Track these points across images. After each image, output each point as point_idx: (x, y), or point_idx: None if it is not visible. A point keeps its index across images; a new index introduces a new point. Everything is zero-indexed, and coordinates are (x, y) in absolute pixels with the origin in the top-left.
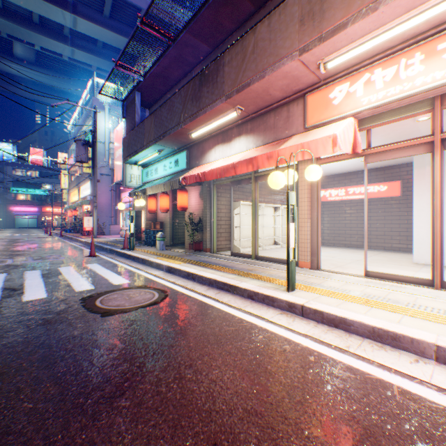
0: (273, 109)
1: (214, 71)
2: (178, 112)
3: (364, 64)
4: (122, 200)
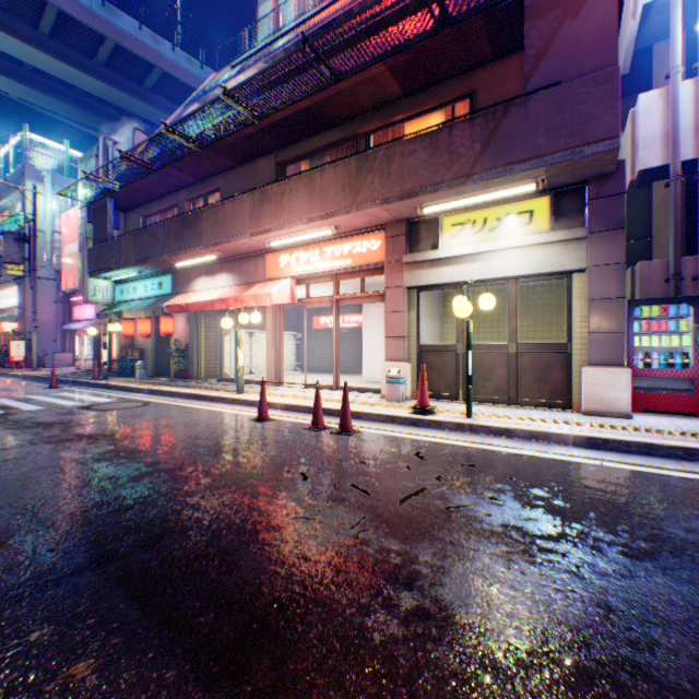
0: (247, 257)
1: (196, 220)
2: (162, 243)
3: (296, 245)
4: (76, 316)
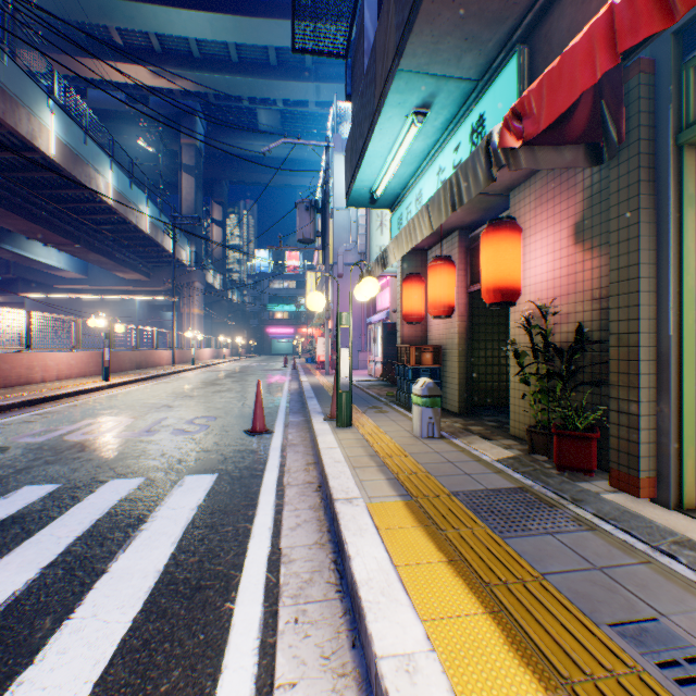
0: None
1: None
2: None
3: None
4: (377, 306)
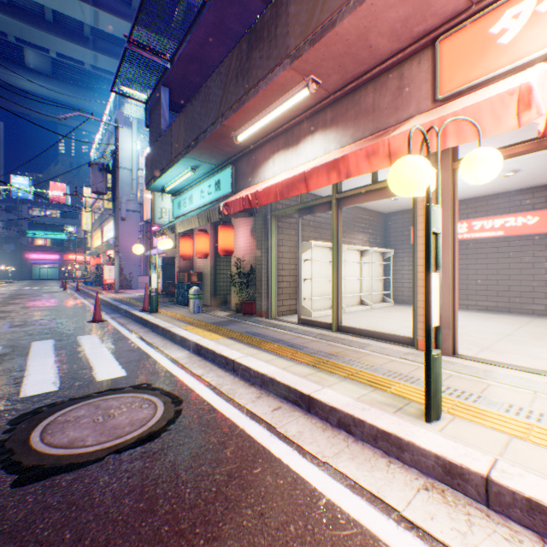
0: (372, 79)
1: (272, 19)
2: (216, 101)
3: None
4: (155, 244)
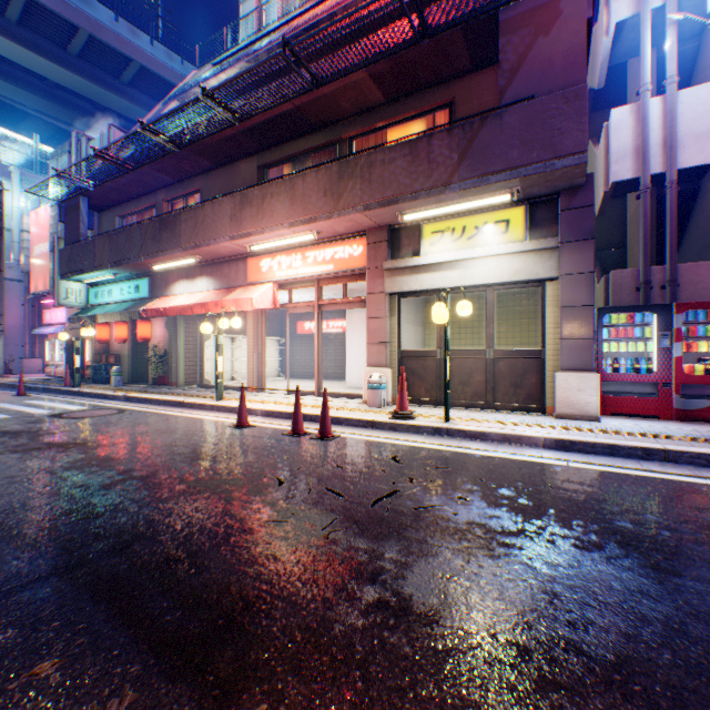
0: (228, 261)
1: (174, 222)
2: (139, 245)
3: (278, 250)
4: (47, 320)
